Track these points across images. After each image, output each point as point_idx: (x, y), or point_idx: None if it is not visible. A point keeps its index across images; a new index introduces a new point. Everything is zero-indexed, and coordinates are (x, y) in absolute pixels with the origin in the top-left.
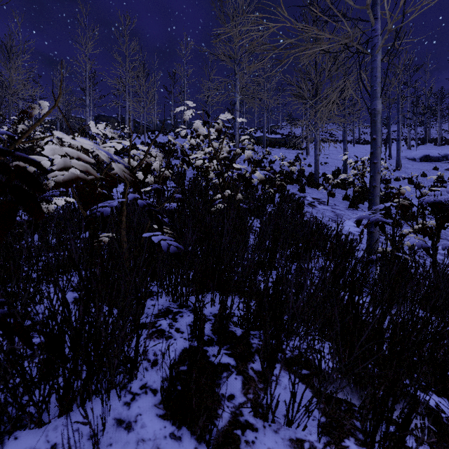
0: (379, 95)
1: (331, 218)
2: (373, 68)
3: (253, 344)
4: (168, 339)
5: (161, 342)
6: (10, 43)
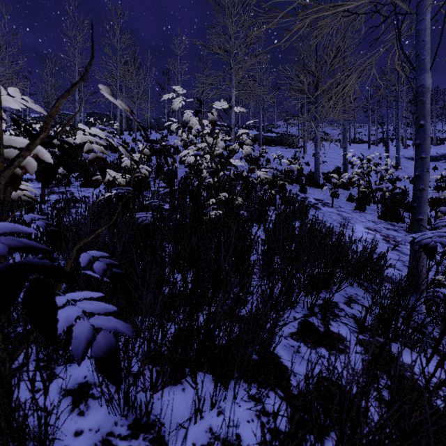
0: (429, 66)
1: (339, 222)
2: (420, 30)
3: None
4: None
5: None
6: None
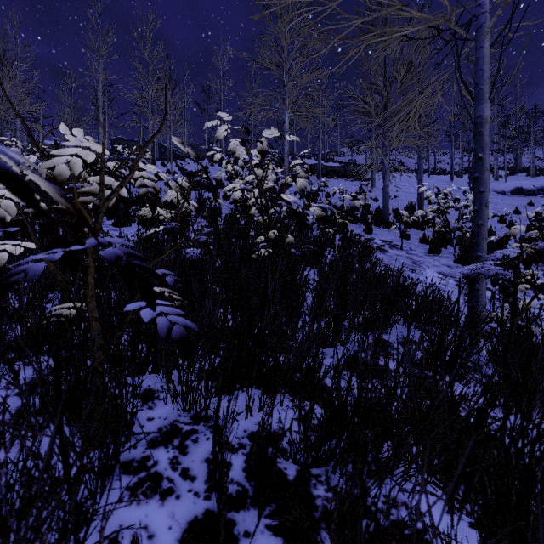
0: (488, 96)
1: (408, 267)
2: (478, 58)
3: (317, 500)
4: (164, 498)
5: (150, 504)
6: (2, 47)
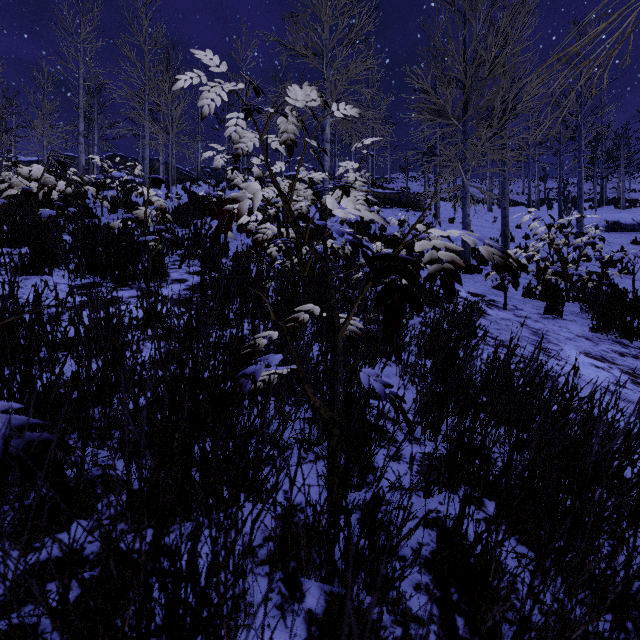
0: None
1: (533, 343)
2: None
3: None
4: None
5: None
6: None
